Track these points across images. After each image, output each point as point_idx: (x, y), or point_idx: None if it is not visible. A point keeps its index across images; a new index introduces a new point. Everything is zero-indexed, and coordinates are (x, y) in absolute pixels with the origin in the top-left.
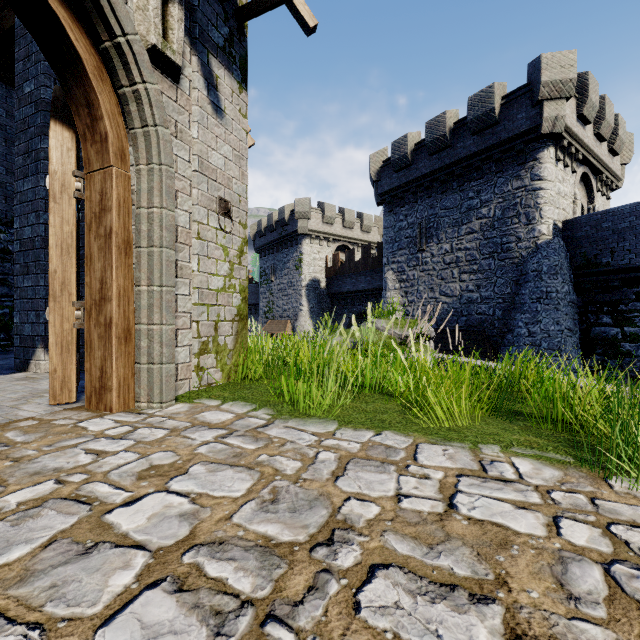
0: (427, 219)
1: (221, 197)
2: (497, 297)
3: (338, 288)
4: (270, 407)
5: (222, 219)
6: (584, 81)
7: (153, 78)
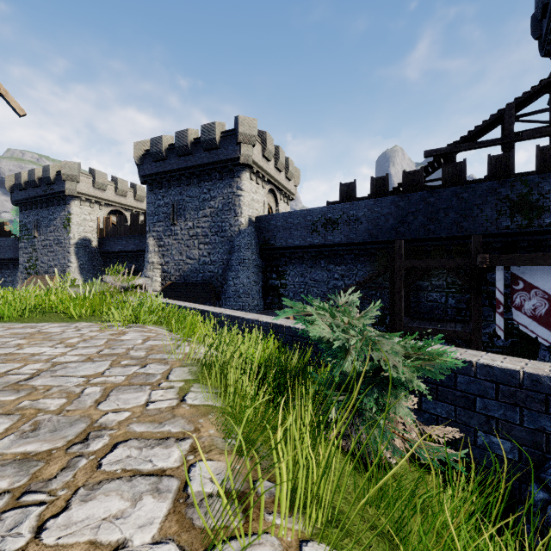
0: (178, 202)
1: None
2: (220, 261)
3: (110, 248)
4: None
5: None
6: (265, 137)
7: None
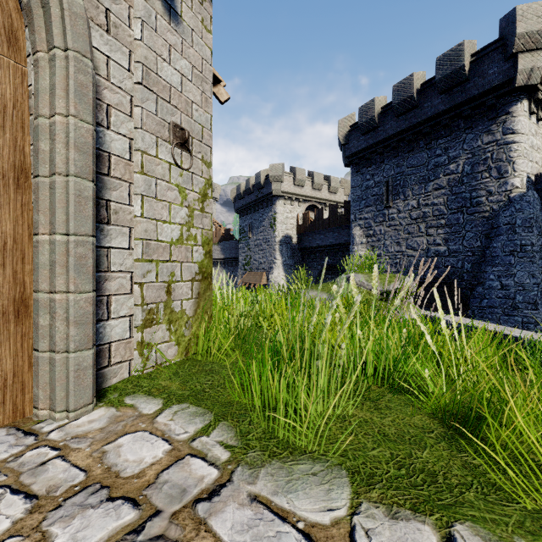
0: (393, 177)
1: (176, 123)
2: (466, 250)
3: (308, 243)
4: (231, 422)
5: (178, 152)
6: None
7: None
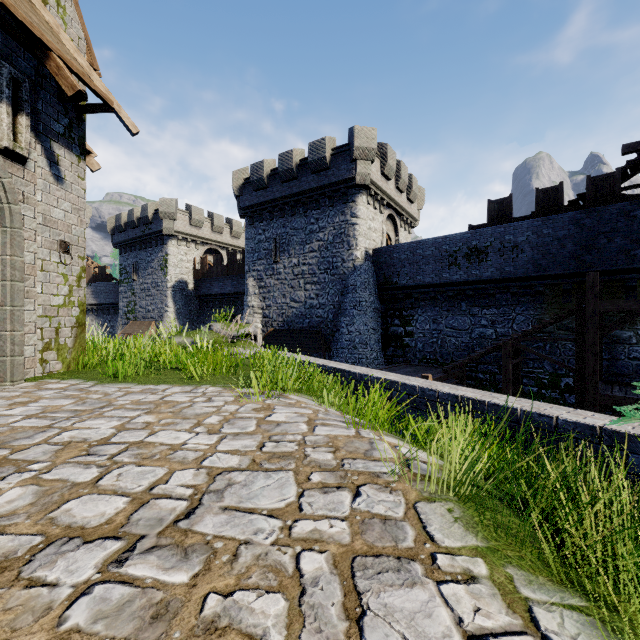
0: (281, 236)
1: (62, 240)
2: (330, 304)
3: (206, 290)
4: (97, 380)
5: (63, 255)
6: (385, 150)
7: (7, 174)
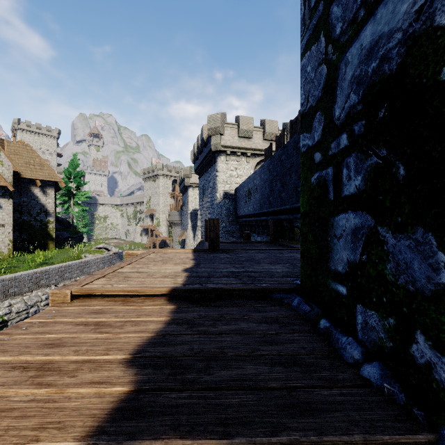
0: (204, 185)
1: (1, 223)
2: None
3: None
4: None
5: (2, 227)
6: (239, 120)
7: None
